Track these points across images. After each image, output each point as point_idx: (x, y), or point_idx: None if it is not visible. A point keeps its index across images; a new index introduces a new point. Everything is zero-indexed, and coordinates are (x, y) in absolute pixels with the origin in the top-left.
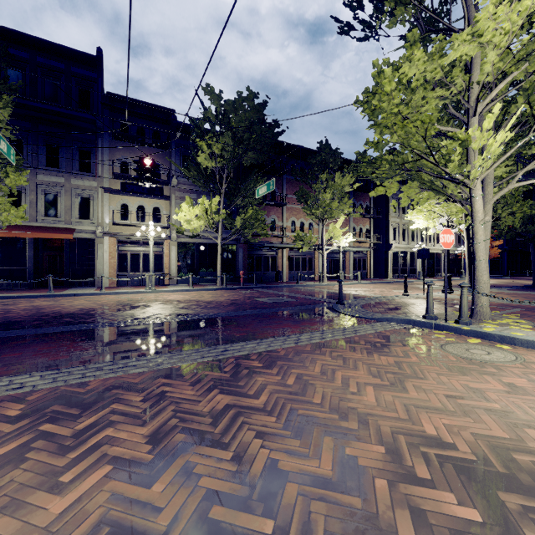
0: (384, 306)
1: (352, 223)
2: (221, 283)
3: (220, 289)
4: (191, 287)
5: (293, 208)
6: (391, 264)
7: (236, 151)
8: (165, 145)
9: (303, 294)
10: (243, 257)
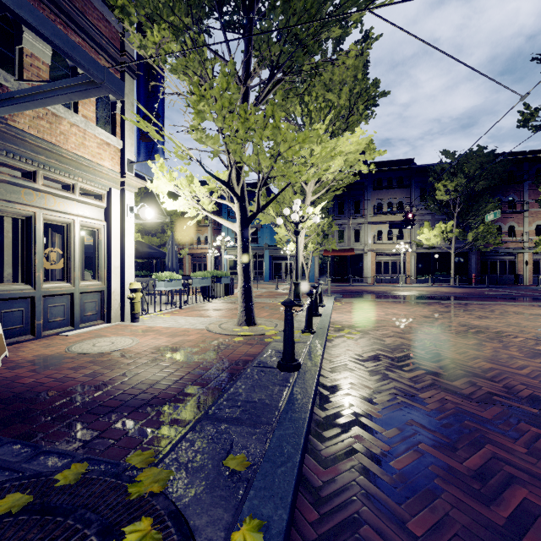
0: None
1: None
2: (453, 283)
3: (453, 287)
4: (430, 284)
5: (539, 212)
6: None
7: (467, 186)
8: (407, 186)
9: (532, 292)
10: (476, 262)
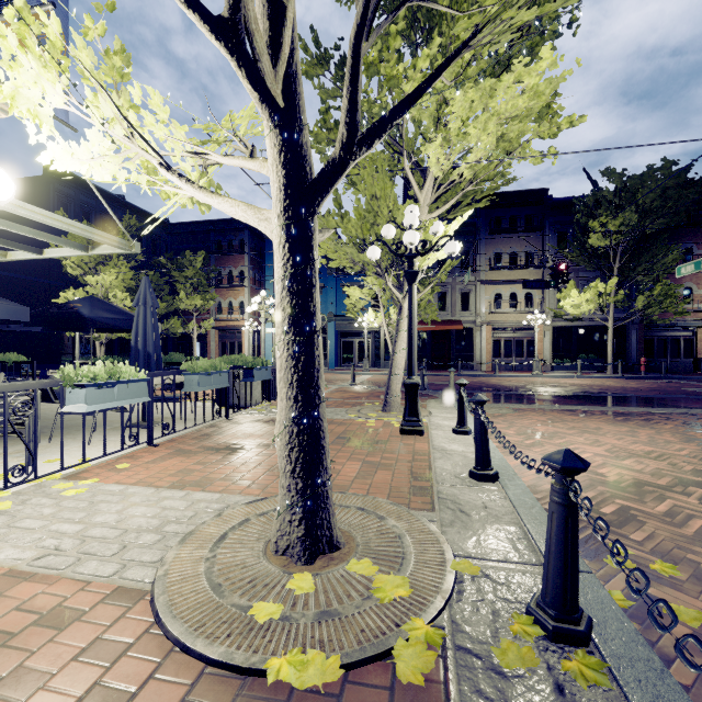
0: None
1: None
2: (612, 371)
3: (614, 378)
4: (579, 373)
5: None
6: None
7: (640, 225)
8: (538, 228)
9: None
10: (637, 340)
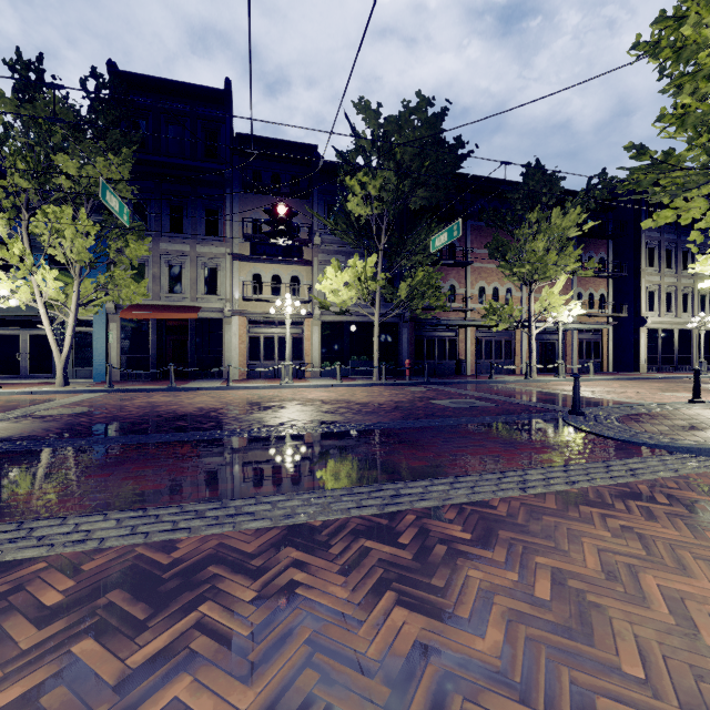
0: (663, 421)
1: (576, 287)
2: (378, 377)
3: (377, 385)
4: (339, 381)
5: (482, 268)
6: (645, 349)
7: (400, 189)
8: (305, 194)
9: (503, 395)
10: (409, 340)
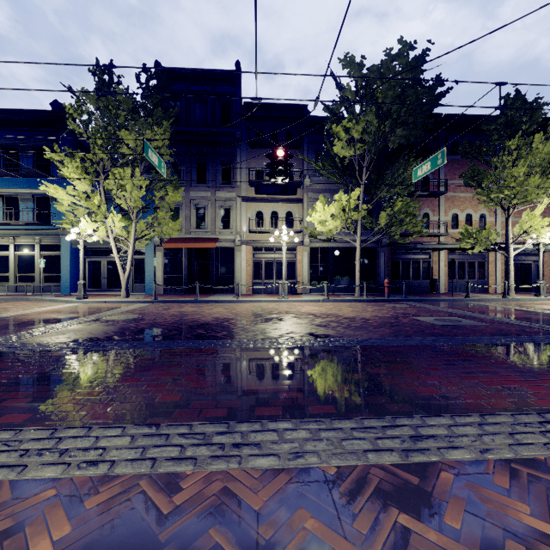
0: None
1: None
2: (359, 294)
3: (359, 301)
4: (326, 297)
5: (455, 197)
6: None
7: (381, 130)
8: (297, 145)
9: (487, 314)
10: (385, 262)
